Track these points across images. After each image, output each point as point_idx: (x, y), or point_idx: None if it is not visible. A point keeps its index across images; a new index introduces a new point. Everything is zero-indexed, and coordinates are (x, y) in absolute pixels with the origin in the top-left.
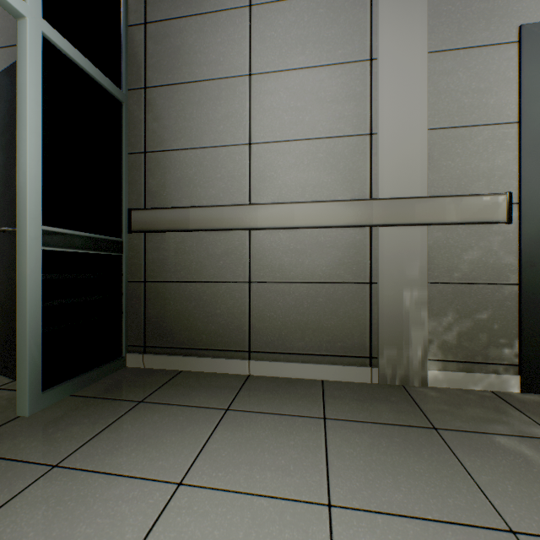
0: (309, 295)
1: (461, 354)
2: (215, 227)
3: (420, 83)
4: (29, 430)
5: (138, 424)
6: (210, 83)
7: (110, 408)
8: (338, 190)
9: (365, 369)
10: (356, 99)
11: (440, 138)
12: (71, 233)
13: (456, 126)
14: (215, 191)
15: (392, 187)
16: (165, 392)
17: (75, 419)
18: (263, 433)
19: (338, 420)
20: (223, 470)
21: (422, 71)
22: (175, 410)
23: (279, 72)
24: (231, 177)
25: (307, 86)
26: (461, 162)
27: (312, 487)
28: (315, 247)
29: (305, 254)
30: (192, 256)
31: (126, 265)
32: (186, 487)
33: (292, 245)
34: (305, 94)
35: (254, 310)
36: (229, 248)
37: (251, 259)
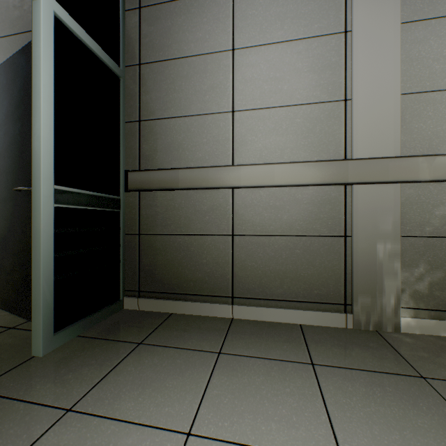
0: (287, 247)
1: (433, 303)
2: (202, 186)
3: (393, 51)
4: (44, 371)
5: (141, 367)
6: (197, 58)
7: (113, 350)
8: (314, 151)
9: (340, 315)
10: (331, 68)
11: (412, 102)
12: (78, 191)
13: (427, 91)
14: (201, 154)
15: (366, 148)
16: (161, 334)
17: (83, 360)
18: (258, 378)
19: (326, 366)
20: (227, 419)
21: (395, 40)
22: (172, 353)
23: (260, 46)
24: (216, 141)
25: (285, 58)
26: (432, 124)
27: (320, 442)
28: (292, 204)
29: (284, 210)
30: (181, 212)
31: (123, 220)
32: (196, 438)
33: (271, 202)
34: (283, 66)
35: (236, 260)
36: (214, 205)
37: (234, 214)
